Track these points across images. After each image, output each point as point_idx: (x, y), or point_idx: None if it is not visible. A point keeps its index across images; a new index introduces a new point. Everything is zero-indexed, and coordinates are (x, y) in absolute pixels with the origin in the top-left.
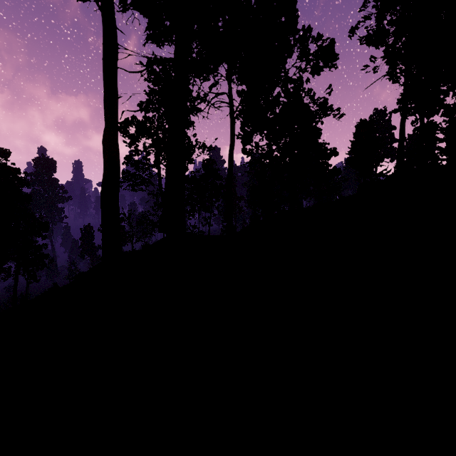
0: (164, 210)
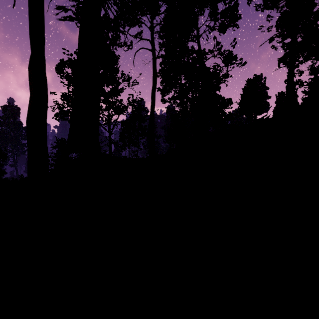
0: (71, 124)
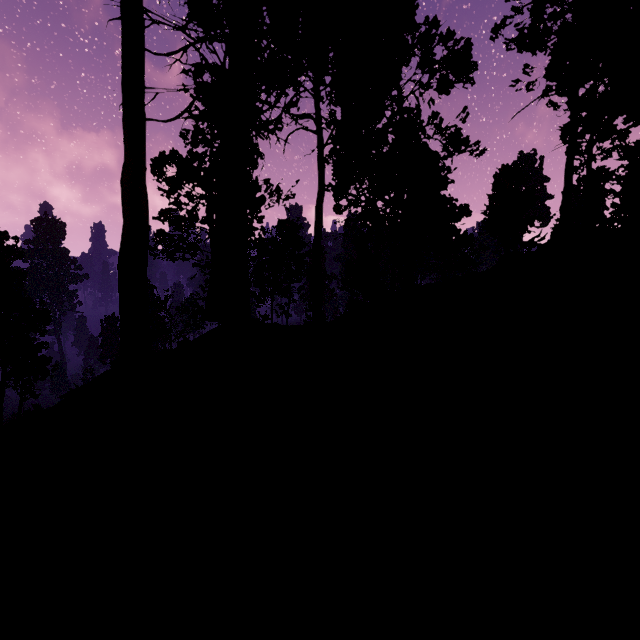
0: (212, 284)
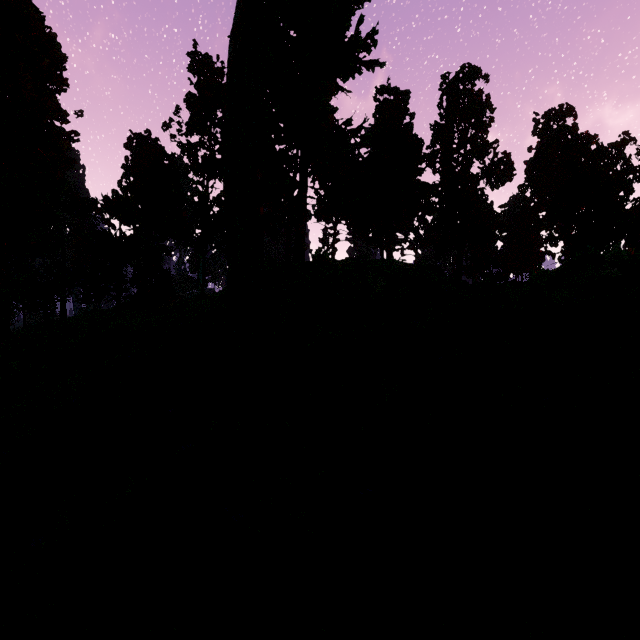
0: None
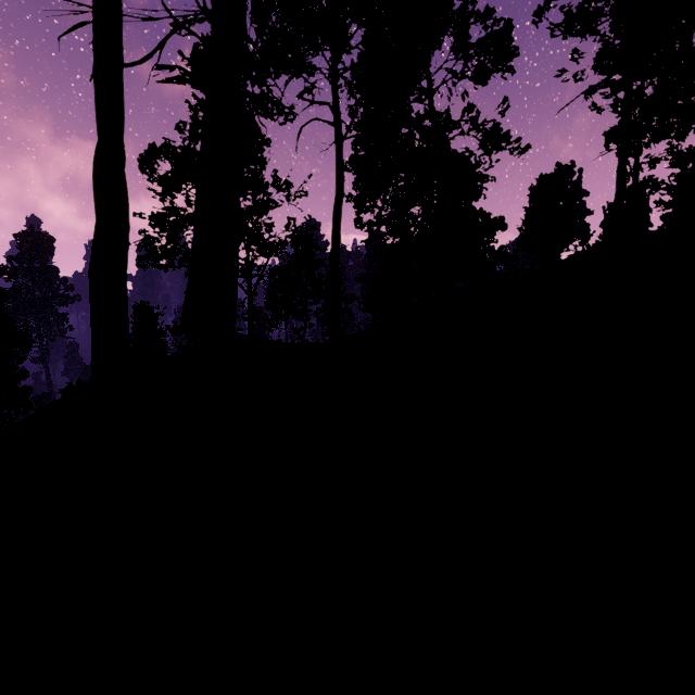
0: (190, 284)
